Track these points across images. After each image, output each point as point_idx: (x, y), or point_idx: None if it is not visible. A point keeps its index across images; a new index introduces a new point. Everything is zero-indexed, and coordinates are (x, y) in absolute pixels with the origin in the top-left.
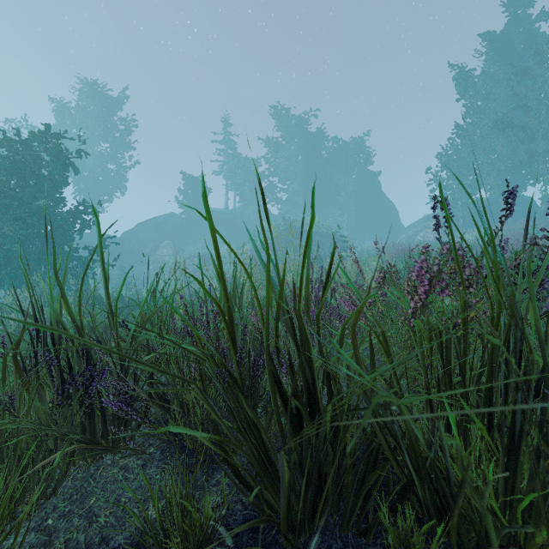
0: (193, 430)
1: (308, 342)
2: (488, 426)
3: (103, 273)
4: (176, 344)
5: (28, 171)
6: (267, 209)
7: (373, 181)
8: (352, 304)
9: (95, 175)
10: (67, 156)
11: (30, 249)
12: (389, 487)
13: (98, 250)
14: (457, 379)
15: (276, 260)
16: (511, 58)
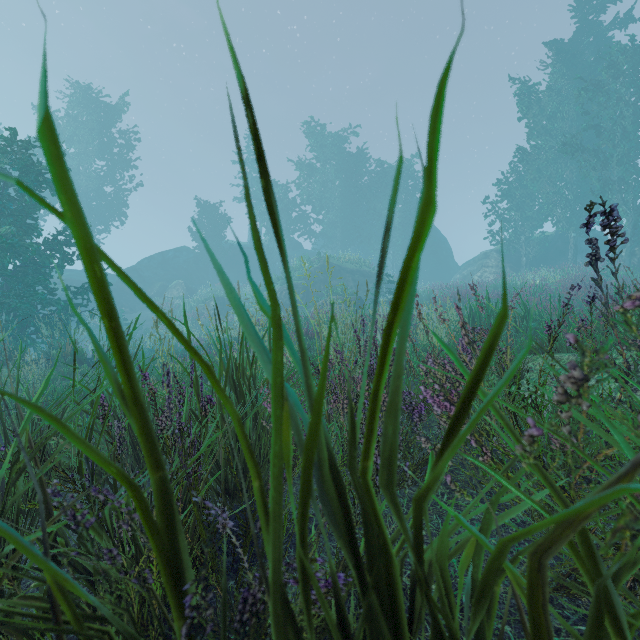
0: None
1: (384, 553)
2: None
3: None
4: None
5: None
6: (269, 190)
7: None
8: (447, 401)
9: (89, 200)
10: (40, 171)
11: None
12: None
13: (83, 291)
14: None
15: (300, 339)
16: (581, 71)
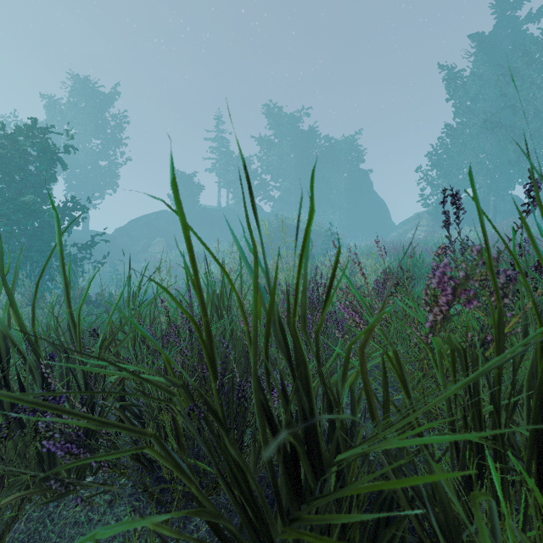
0: (142, 516)
1: (304, 363)
2: (538, 480)
3: (63, 276)
4: (134, 374)
5: (14, 167)
6: (254, 200)
7: (364, 179)
8: (353, 311)
9: (87, 172)
10: (54, 151)
11: (15, 246)
12: (403, 540)
13: (87, 247)
14: (488, 410)
15: (266, 263)
16: (500, 59)
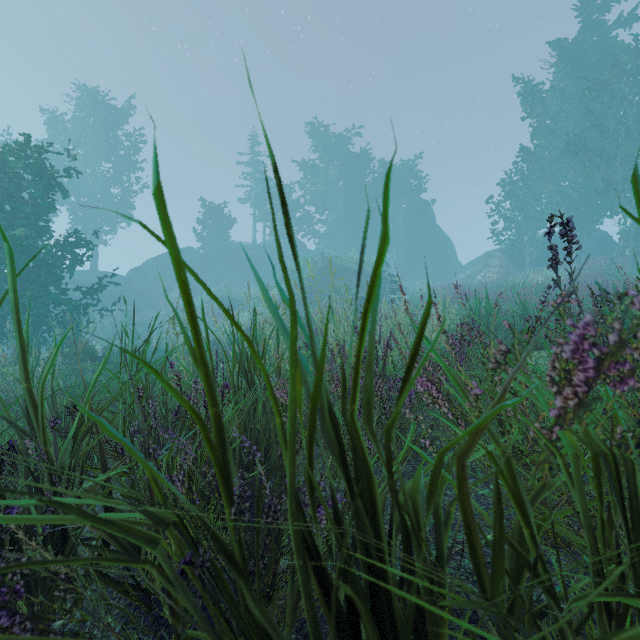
0: None
1: (367, 472)
2: None
3: (17, 337)
4: (85, 513)
5: (2, 193)
6: (289, 223)
7: (426, 211)
8: (428, 382)
9: (96, 201)
10: (52, 175)
11: (3, 290)
12: None
13: (93, 291)
14: None
15: (308, 321)
16: (585, 71)
